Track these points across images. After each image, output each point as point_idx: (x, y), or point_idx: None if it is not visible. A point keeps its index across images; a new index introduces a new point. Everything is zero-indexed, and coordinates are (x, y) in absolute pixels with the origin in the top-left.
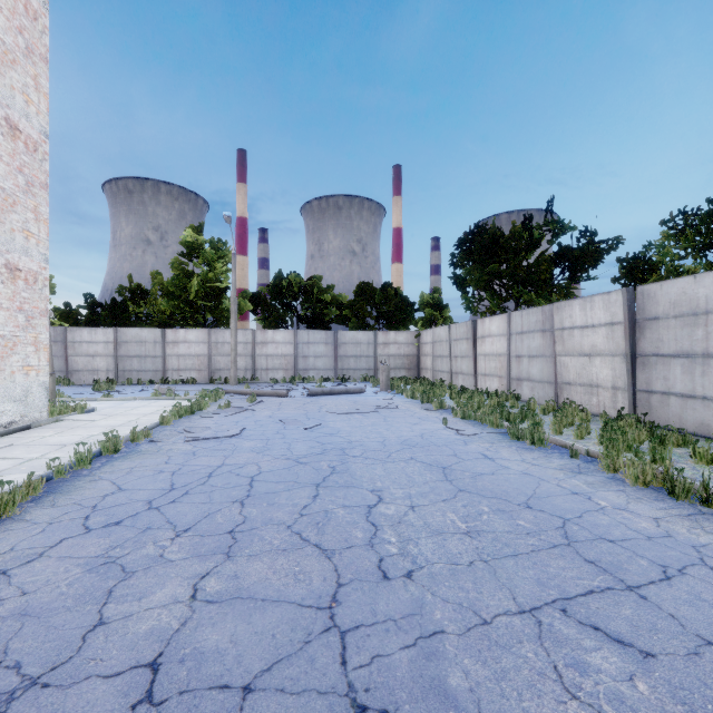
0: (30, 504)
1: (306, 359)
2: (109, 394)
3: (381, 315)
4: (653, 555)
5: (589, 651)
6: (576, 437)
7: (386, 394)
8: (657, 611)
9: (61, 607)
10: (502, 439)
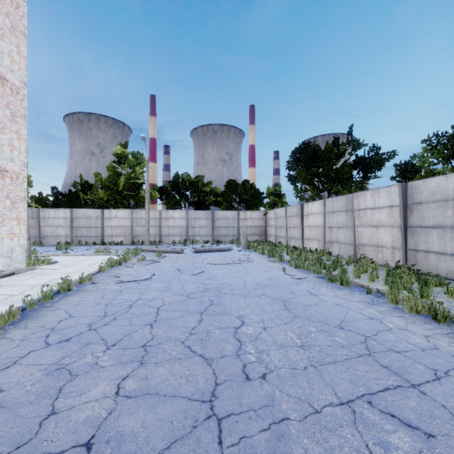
0: (10, 326)
1: (194, 229)
2: (66, 252)
3: (242, 201)
4: (426, 362)
5: (389, 433)
6: (369, 280)
7: (245, 252)
8: (433, 402)
9: (26, 401)
10: (322, 281)
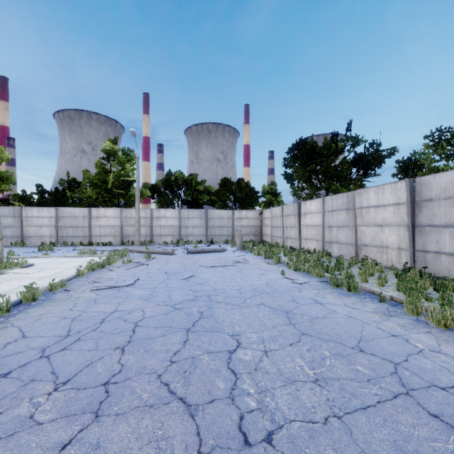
0: None
1: (187, 228)
2: (47, 253)
3: (237, 200)
4: None
5: None
6: (378, 284)
7: (240, 252)
8: None
9: None
10: (326, 286)
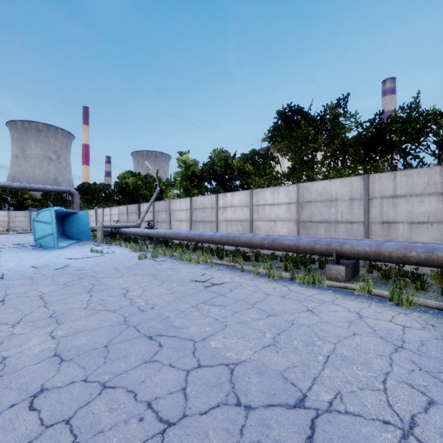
0: None
1: (15, 222)
2: None
3: (55, 205)
4: None
5: None
6: None
7: None
8: None
9: None
10: None
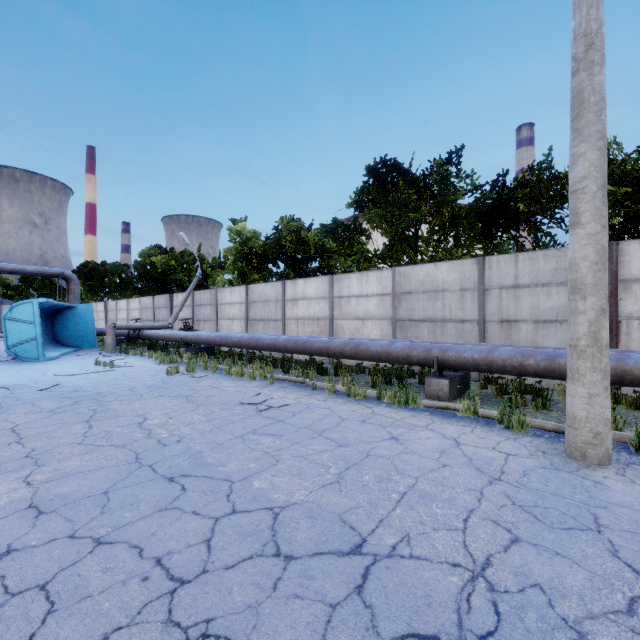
0: None
1: None
2: None
3: (41, 295)
4: None
5: None
6: None
7: None
8: None
9: None
10: None
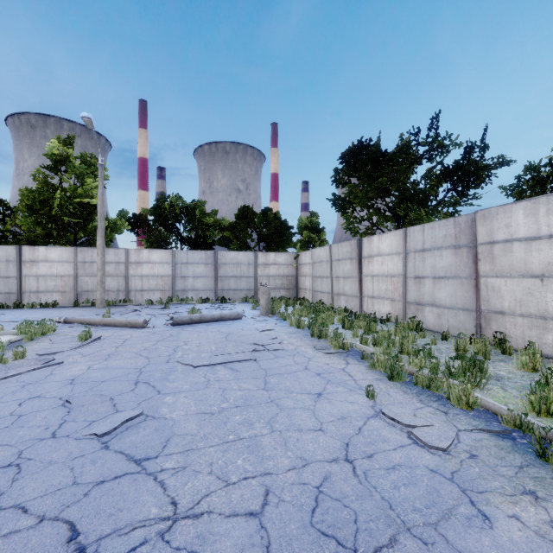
0: None
1: (185, 279)
2: None
3: (261, 238)
4: None
5: None
6: None
7: (266, 321)
8: None
9: None
10: (529, 465)
